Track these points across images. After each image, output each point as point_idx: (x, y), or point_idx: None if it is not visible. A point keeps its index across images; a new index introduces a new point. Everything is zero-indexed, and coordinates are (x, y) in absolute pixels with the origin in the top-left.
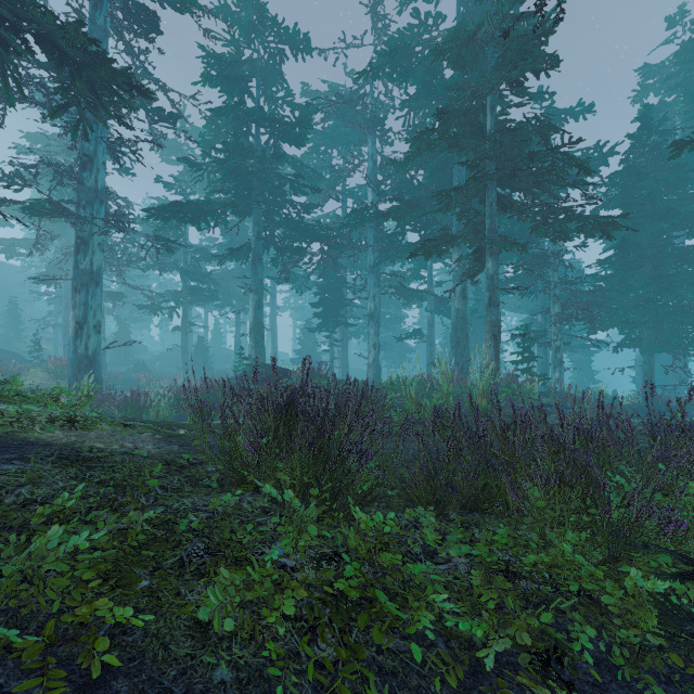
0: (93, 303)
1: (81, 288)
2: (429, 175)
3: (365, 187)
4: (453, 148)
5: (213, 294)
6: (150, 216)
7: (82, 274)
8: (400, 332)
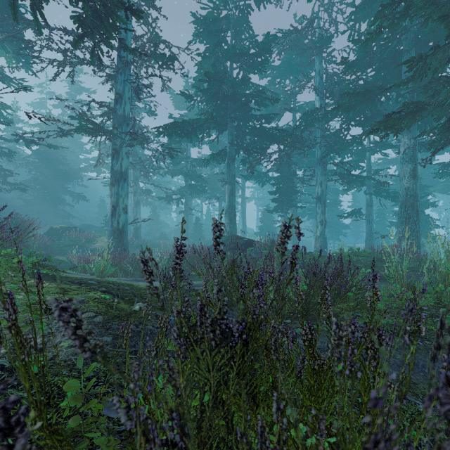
0: (122, 193)
1: (115, 183)
2: (375, 72)
3: (311, 102)
4: (428, 6)
5: (203, 188)
6: (159, 134)
7: (116, 174)
8: (337, 213)
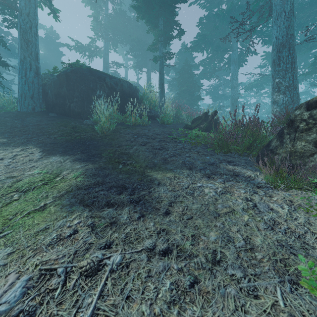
0: None
1: None
2: None
3: None
4: None
5: None
6: None
7: None
8: None
